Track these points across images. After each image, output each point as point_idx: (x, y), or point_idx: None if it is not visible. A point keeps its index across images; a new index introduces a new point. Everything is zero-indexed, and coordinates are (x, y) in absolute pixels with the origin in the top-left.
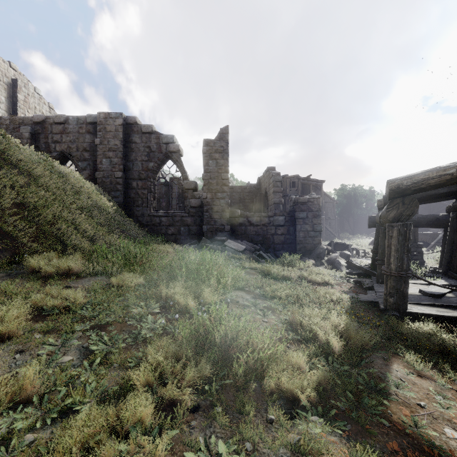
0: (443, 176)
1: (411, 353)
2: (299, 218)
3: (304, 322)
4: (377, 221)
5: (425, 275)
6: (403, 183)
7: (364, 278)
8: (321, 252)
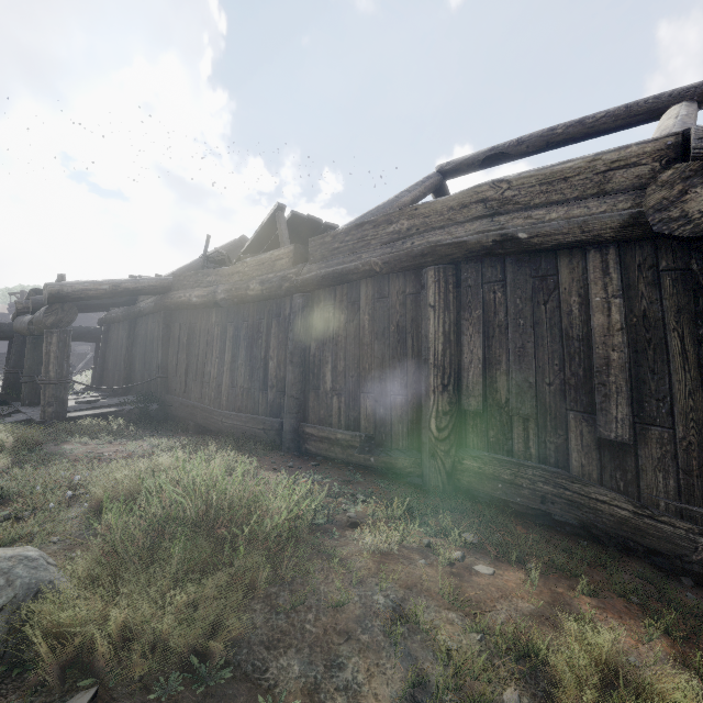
0: (99, 289)
1: (78, 435)
2: None
3: None
4: (20, 328)
5: (78, 392)
6: (64, 289)
7: (1, 406)
8: None
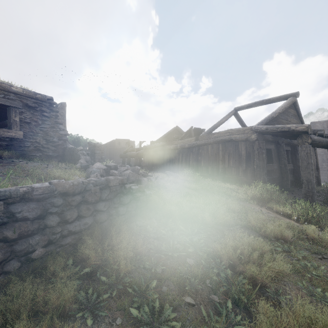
0: (152, 146)
1: None
2: (97, 153)
3: None
4: (132, 155)
5: None
6: (147, 147)
7: None
8: None
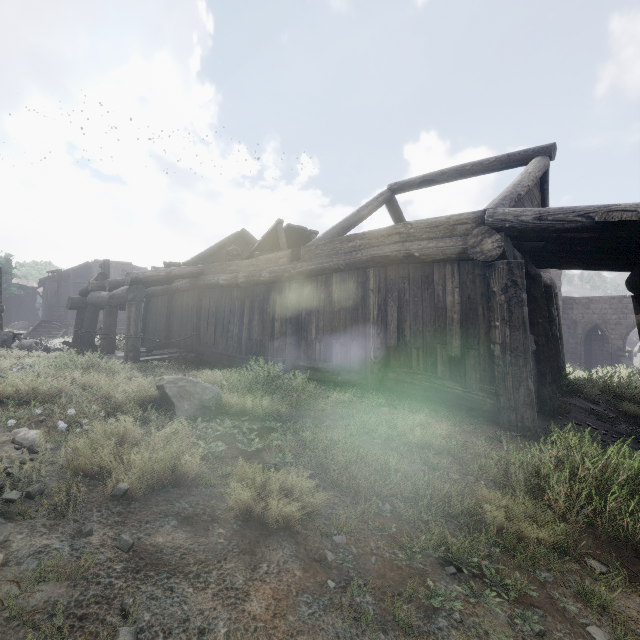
0: (159, 276)
1: (157, 368)
2: None
3: (100, 365)
4: (97, 301)
5: None
6: (139, 276)
7: None
8: (7, 339)
